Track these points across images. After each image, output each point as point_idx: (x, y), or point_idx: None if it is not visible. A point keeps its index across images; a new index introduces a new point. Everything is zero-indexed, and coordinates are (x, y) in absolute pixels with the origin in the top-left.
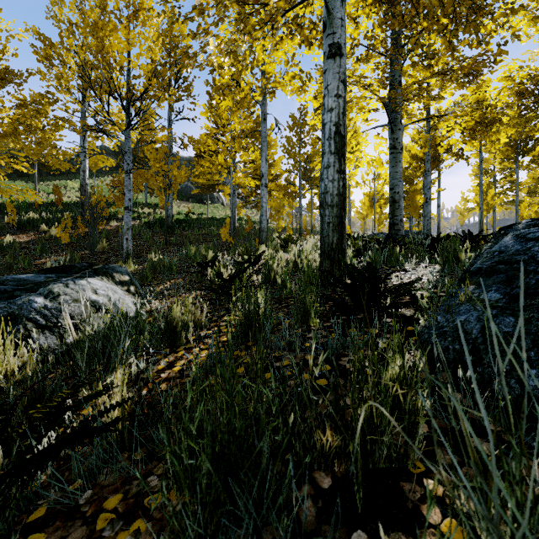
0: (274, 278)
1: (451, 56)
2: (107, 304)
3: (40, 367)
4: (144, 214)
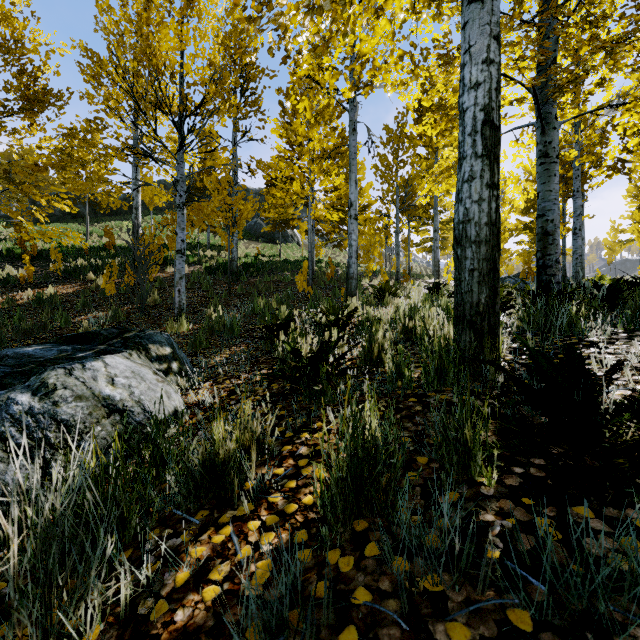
0: (377, 355)
1: (635, 16)
2: (126, 401)
3: None
4: (206, 257)
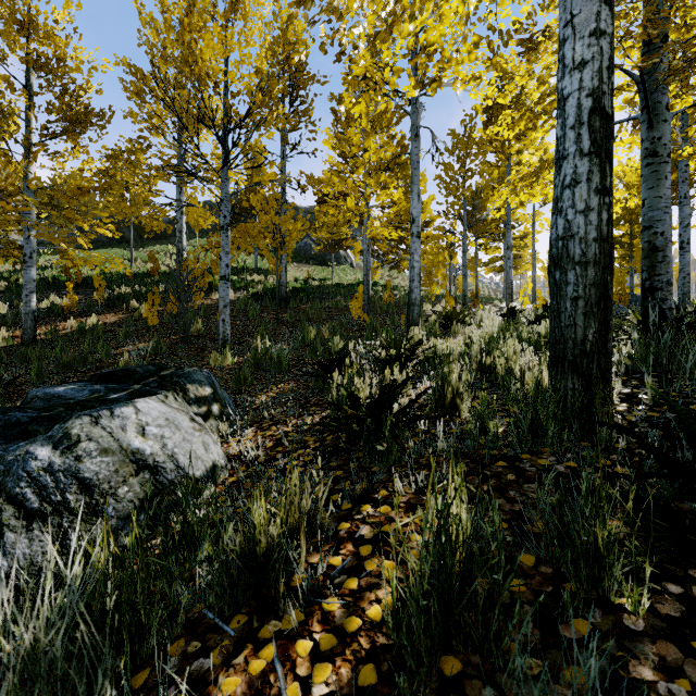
0: (451, 400)
1: None
2: (158, 456)
3: None
4: (253, 282)
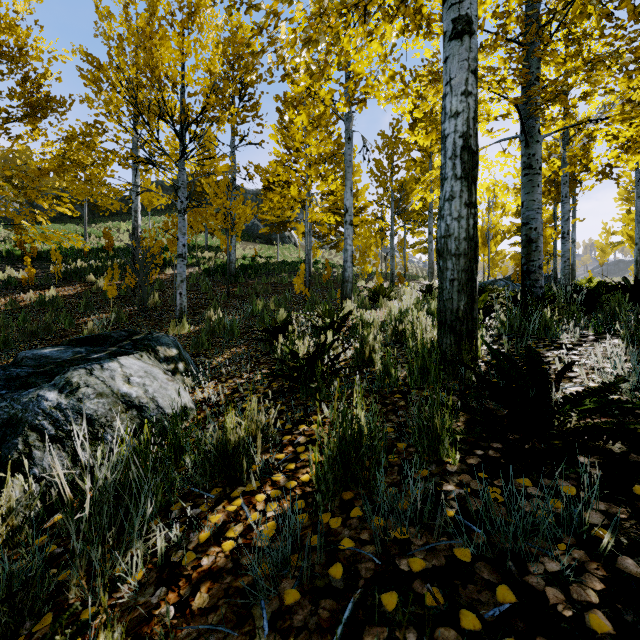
0: (369, 356)
1: (613, 36)
2: (142, 398)
3: (38, 506)
4: (204, 259)
